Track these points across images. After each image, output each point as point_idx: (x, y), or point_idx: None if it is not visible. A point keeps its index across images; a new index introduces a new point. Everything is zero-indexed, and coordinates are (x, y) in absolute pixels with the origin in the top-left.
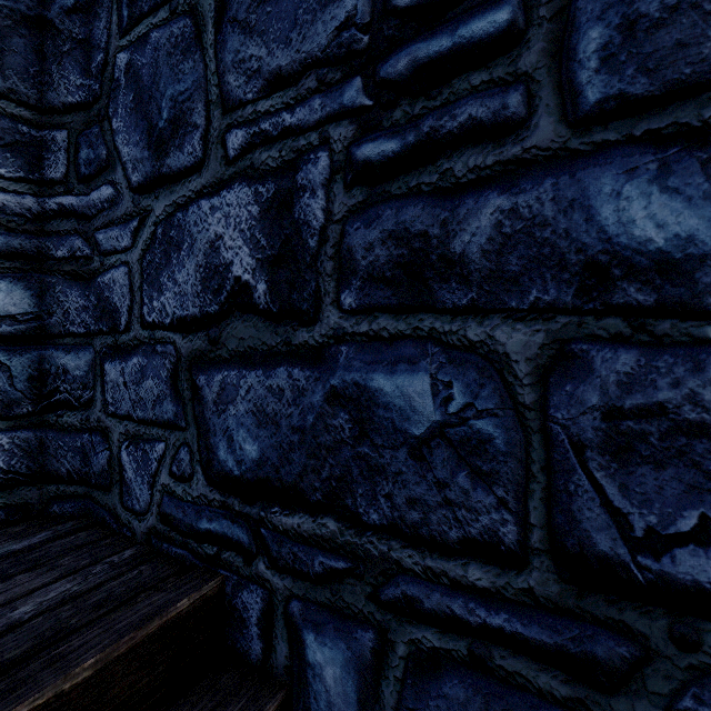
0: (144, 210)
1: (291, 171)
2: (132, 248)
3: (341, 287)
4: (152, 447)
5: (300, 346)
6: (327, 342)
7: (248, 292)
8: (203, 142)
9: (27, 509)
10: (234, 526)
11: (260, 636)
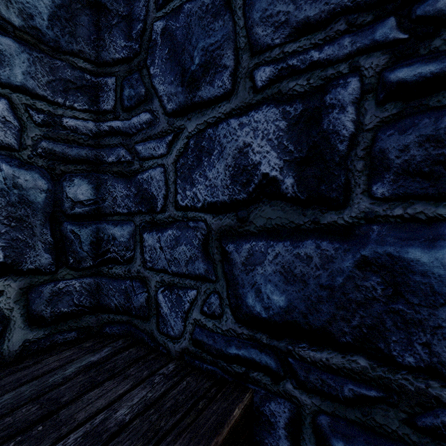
0: (178, 128)
1: (319, 94)
2: (167, 154)
3: (373, 180)
4: (185, 292)
5: (328, 224)
6: (357, 222)
7: (275, 185)
8: (232, 78)
9: (89, 330)
10: (262, 354)
11: (287, 437)
